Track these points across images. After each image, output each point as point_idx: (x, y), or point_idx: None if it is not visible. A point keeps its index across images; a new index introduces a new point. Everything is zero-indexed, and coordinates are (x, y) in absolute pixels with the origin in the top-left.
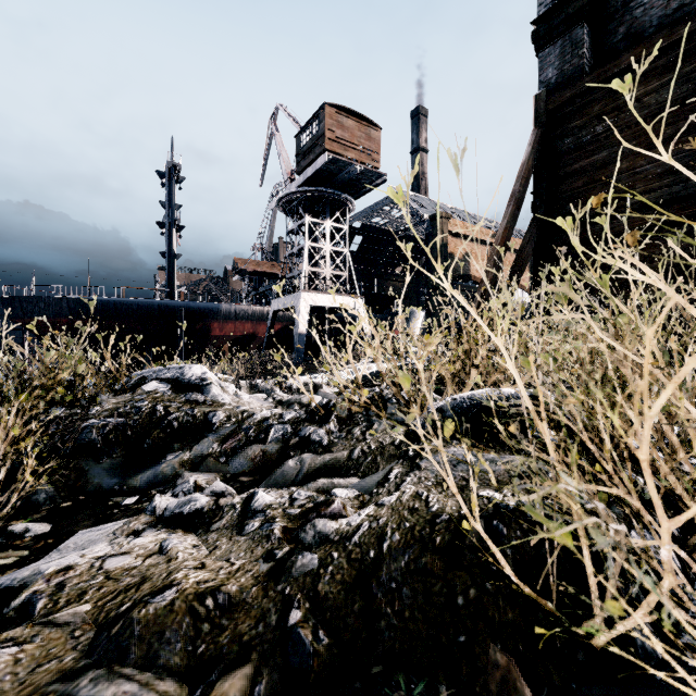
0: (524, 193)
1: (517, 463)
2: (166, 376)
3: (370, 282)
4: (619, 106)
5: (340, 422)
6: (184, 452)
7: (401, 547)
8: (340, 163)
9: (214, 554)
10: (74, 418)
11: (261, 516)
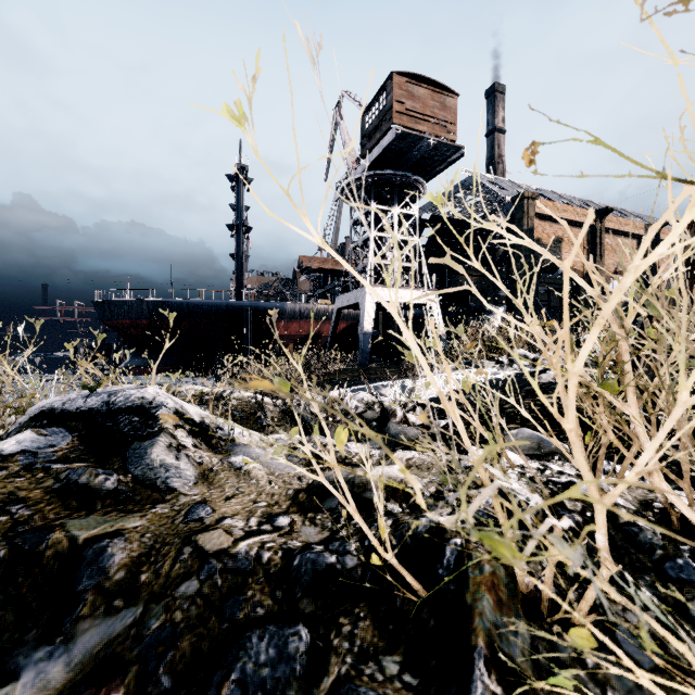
0: None
1: None
2: (77, 414)
3: (441, 276)
4: None
5: None
6: None
7: None
8: (411, 139)
9: None
10: None
11: None
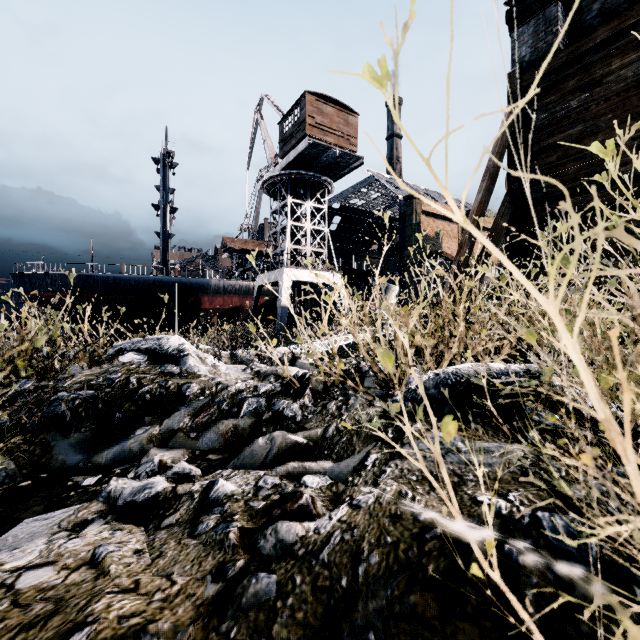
0: (499, 168)
1: (518, 455)
2: (144, 348)
3: (348, 258)
4: (594, 80)
5: (315, 396)
6: (153, 427)
7: (382, 575)
8: (320, 147)
9: (156, 564)
10: (44, 390)
11: (218, 511)
